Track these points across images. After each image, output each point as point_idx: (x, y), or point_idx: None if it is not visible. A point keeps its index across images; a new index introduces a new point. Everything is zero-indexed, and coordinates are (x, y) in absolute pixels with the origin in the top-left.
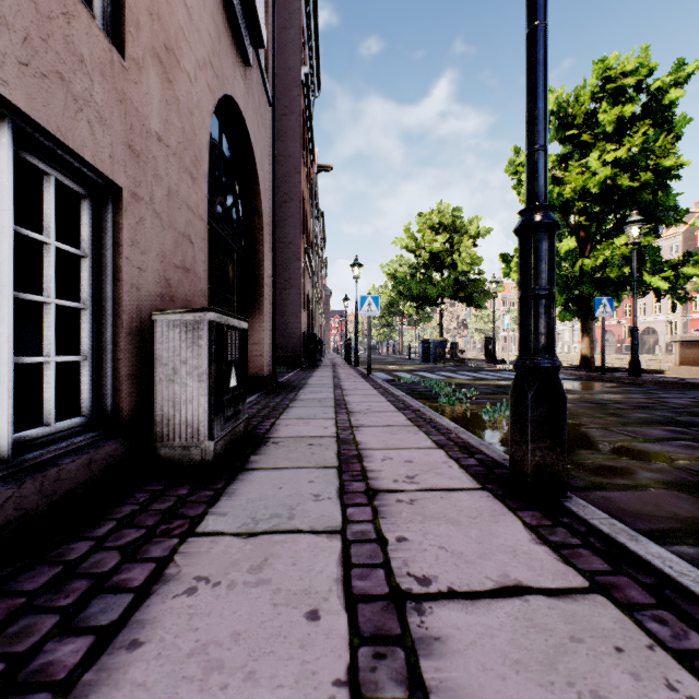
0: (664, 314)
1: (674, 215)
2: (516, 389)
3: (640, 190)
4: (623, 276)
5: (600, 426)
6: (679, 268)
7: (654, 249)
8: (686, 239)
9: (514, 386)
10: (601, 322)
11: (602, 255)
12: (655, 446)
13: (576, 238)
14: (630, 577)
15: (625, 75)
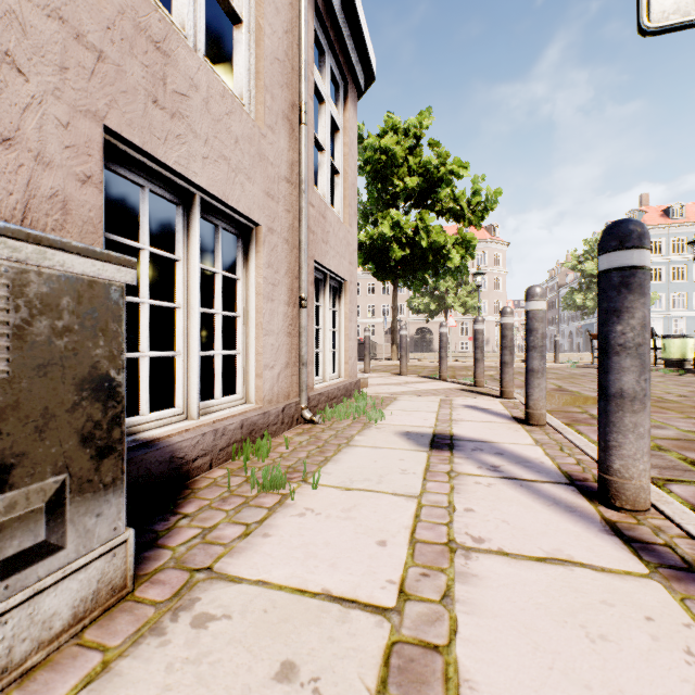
0: None
1: None
2: None
3: None
4: None
5: None
6: None
7: None
8: None
9: None
10: None
11: None
12: None
13: None
14: None
15: None
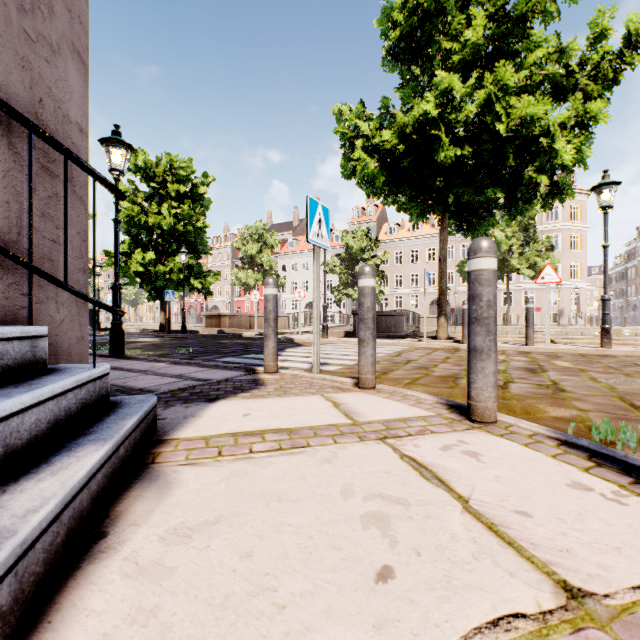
0: (223, 296)
1: (206, 249)
2: (111, 330)
3: (189, 234)
4: (180, 279)
5: (149, 349)
6: (208, 277)
7: (199, 264)
8: (234, 251)
9: (111, 329)
10: (169, 304)
11: (170, 265)
12: (163, 351)
13: (157, 250)
14: (132, 358)
15: (182, 168)
